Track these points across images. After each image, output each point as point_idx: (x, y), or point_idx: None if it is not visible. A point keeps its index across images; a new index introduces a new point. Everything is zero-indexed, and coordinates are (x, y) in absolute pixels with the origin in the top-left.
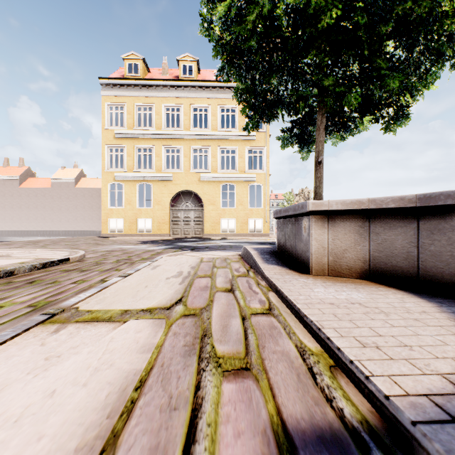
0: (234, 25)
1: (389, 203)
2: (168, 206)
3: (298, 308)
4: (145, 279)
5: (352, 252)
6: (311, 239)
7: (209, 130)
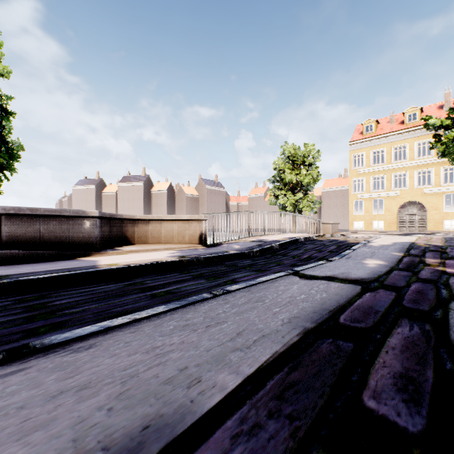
0: (446, 155)
1: None
2: (396, 212)
3: None
4: None
5: None
6: None
7: (431, 156)
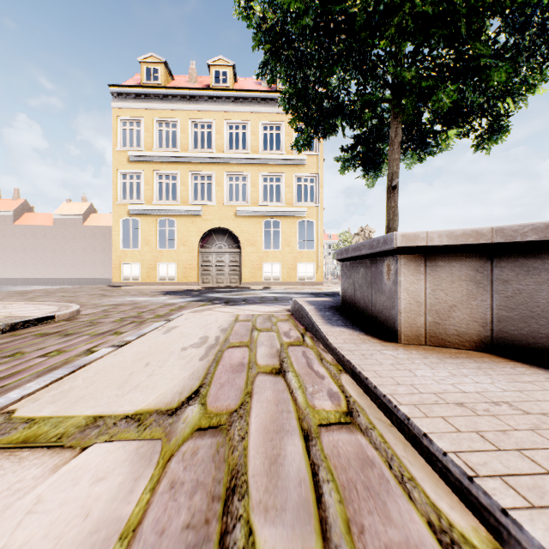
0: None
1: (528, 234)
2: (197, 247)
3: (404, 416)
4: (149, 351)
5: (464, 309)
6: (399, 289)
7: (248, 152)
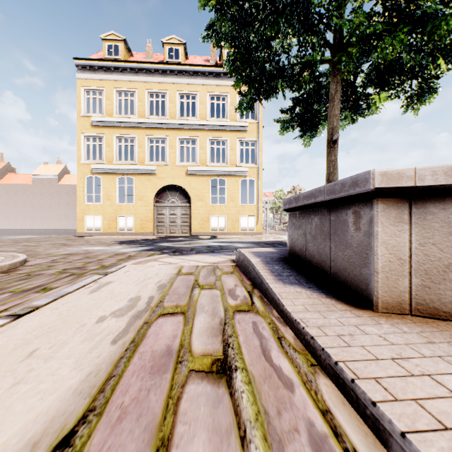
0: None
1: None
2: (152, 202)
3: None
4: (52, 324)
5: None
6: (375, 243)
7: (197, 119)
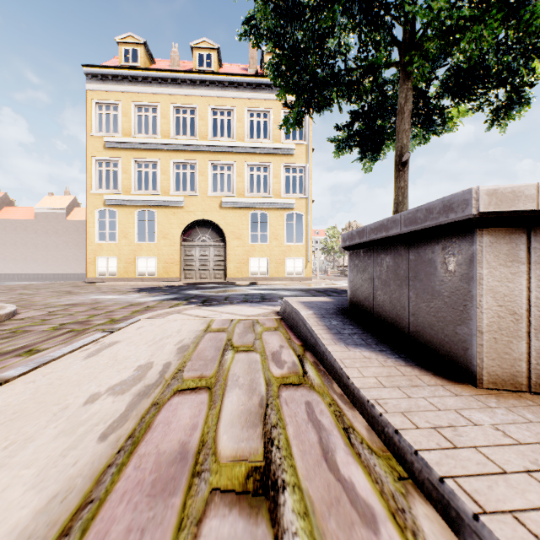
0: None
1: None
2: (179, 241)
3: None
4: (21, 407)
5: None
6: (478, 291)
7: (233, 140)
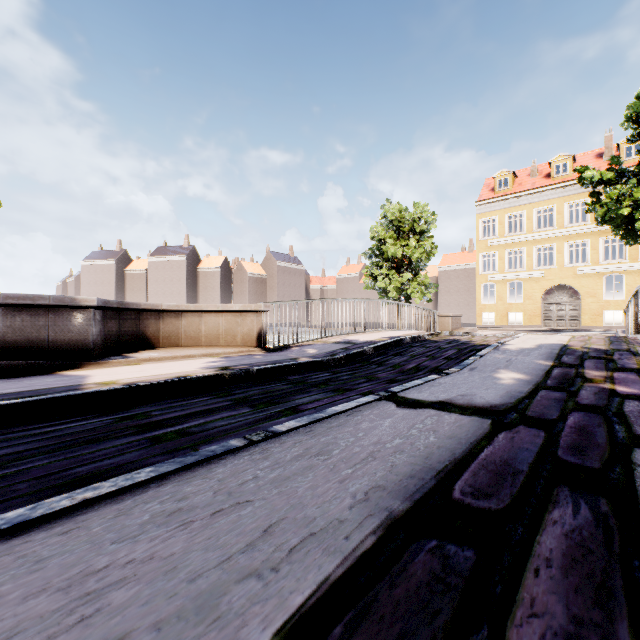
0: (608, 221)
1: None
2: (539, 300)
3: None
4: None
5: None
6: None
7: (587, 223)
